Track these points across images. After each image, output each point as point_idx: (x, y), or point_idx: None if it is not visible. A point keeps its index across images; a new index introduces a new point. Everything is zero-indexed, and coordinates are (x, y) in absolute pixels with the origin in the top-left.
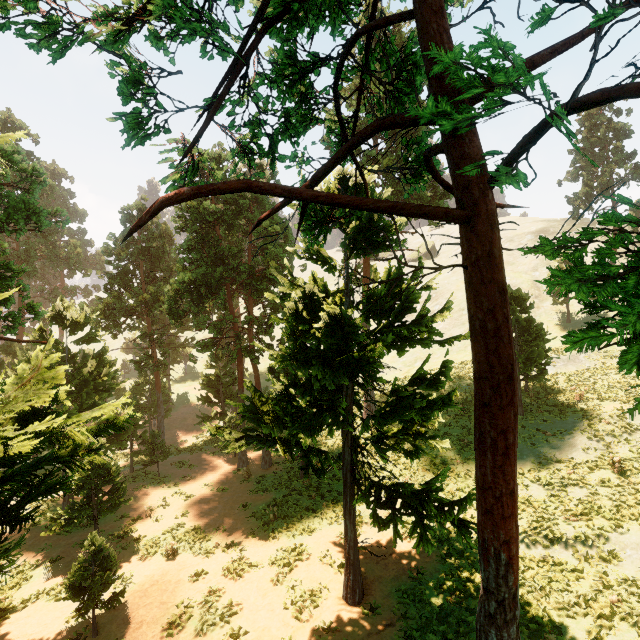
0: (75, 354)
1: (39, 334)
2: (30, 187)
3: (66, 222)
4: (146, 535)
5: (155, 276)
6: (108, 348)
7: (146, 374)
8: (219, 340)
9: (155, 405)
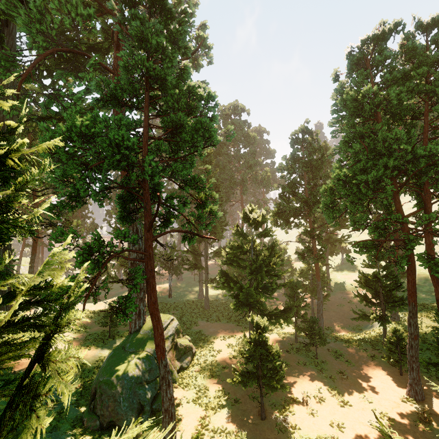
0: (258, 244)
1: (237, 229)
2: (213, 116)
3: (232, 135)
4: (301, 428)
5: (315, 183)
6: (278, 241)
7: (308, 262)
8: (381, 242)
9: (315, 289)
